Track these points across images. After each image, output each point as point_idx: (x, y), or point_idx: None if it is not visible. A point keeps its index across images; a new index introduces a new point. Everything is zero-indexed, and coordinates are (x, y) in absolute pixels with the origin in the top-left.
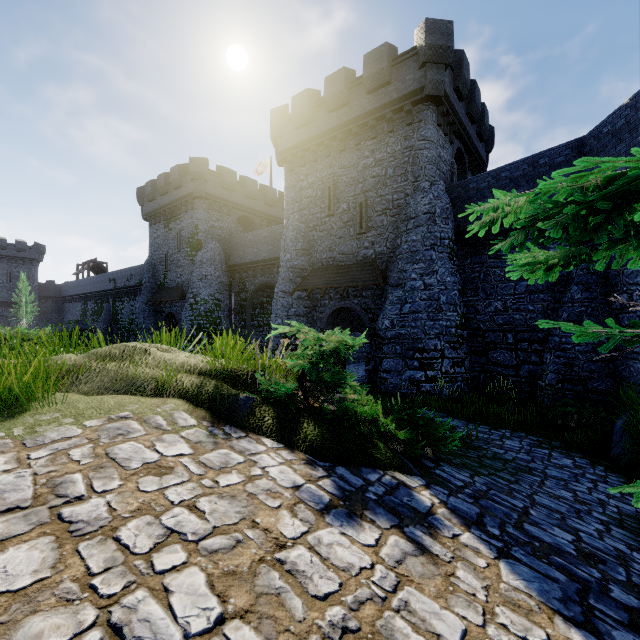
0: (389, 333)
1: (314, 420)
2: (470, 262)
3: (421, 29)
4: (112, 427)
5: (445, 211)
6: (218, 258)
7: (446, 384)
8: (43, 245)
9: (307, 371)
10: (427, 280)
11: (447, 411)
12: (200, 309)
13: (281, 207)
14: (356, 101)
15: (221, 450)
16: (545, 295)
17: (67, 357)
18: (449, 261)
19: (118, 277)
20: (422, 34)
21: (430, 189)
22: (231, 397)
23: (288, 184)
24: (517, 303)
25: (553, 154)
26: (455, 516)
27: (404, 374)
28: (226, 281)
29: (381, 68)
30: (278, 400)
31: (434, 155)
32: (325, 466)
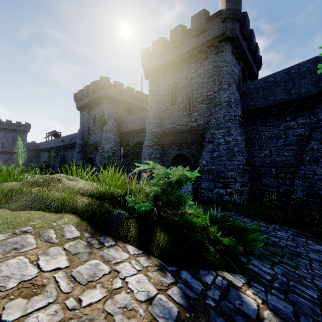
0: (205, 168)
1: (164, 230)
2: (250, 129)
3: (223, 0)
4: (11, 241)
5: (236, 100)
6: (114, 129)
7: (237, 196)
8: (29, 123)
9: (159, 195)
10: (226, 139)
11: (239, 212)
12: (105, 155)
13: (147, 102)
14: (187, 42)
15: (92, 261)
16: (295, 147)
17: (10, 184)
18: (239, 128)
19: (65, 139)
20: (224, 3)
21: (228, 88)
22: (107, 213)
23: (150, 89)
24: (278, 151)
25: (300, 66)
26: (278, 319)
27: (214, 190)
28: (118, 141)
29: (201, 23)
30: (140, 214)
31: (230, 70)
32: (172, 271)
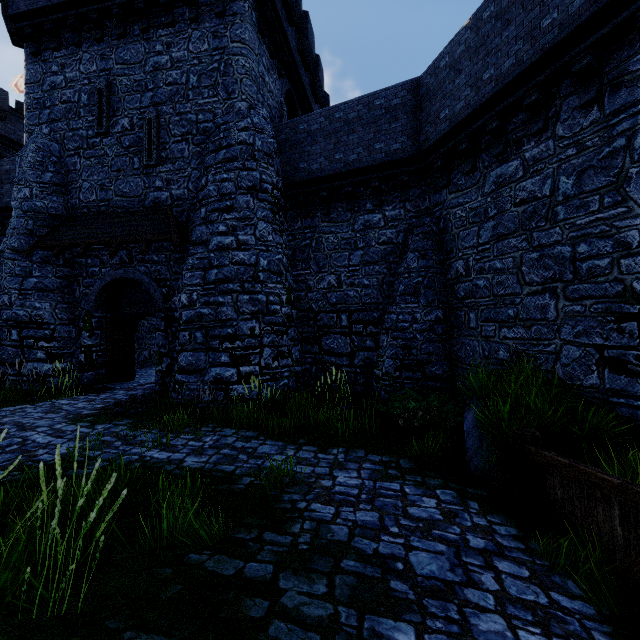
0: (187, 313)
1: None
2: (301, 226)
3: None
4: None
5: (268, 146)
6: None
7: (267, 383)
8: None
9: None
10: (242, 236)
11: (260, 426)
12: None
13: None
14: None
15: None
16: (381, 266)
17: None
18: (273, 215)
19: None
20: None
21: (248, 112)
22: None
23: (30, 76)
24: (352, 277)
25: (389, 94)
26: None
27: (208, 374)
28: None
29: None
30: None
31: (254, 69)
32: None
